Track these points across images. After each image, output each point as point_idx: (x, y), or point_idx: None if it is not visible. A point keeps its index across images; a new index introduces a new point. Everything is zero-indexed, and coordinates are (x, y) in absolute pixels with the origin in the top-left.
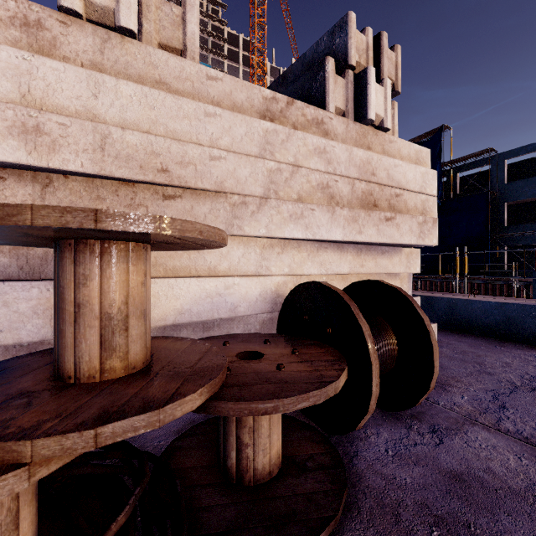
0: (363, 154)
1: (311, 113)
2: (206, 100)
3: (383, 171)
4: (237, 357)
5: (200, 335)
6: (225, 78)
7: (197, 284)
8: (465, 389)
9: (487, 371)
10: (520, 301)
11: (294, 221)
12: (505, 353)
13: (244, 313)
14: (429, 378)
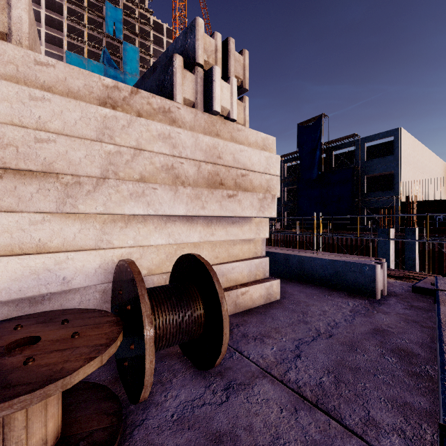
0: (209, 140)
1: (157, 102)
2: (34, 84)
3: (230, 155)
4: (13, 344)
5: (26, 310)
6: (58, 64)
7: (18, 262)
8: (278, 340)
9: (305, 320)
10: (346, 258)
11: (135, 199)
12: (329, 301)
13: (79, 285)
14: (221, 343)
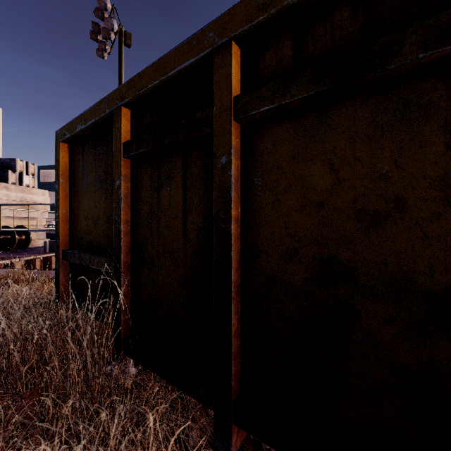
0: (21, 194)
1: (3, 185)
2: None
3: (29, 198)
4: None
5: None
6: None
7: None
8: None
9: None
10: None
11: None
12: None
13: None
14: (30, 241)
